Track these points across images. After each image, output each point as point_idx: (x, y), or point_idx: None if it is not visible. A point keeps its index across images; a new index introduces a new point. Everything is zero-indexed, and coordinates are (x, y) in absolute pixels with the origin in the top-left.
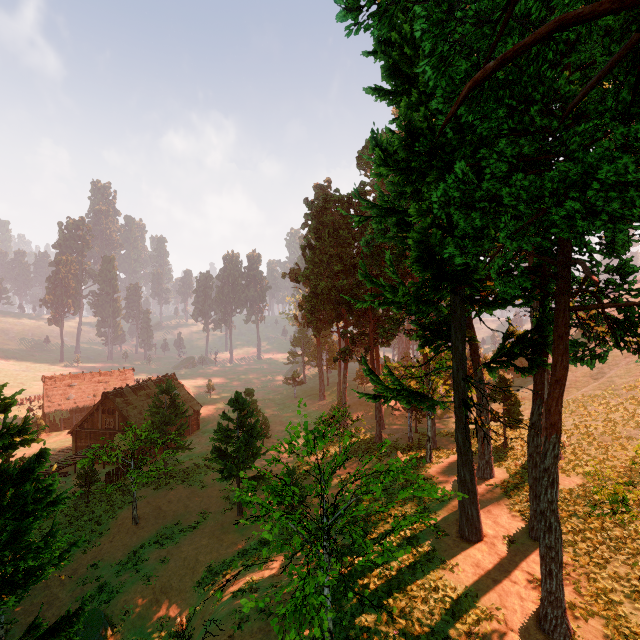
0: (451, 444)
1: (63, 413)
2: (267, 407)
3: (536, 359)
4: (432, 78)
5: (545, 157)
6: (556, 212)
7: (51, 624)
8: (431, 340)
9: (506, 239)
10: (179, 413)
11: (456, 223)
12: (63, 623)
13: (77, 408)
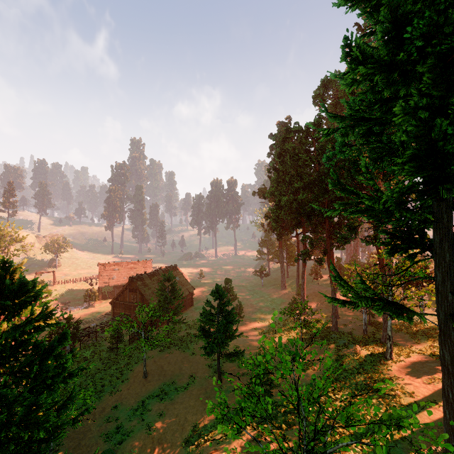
0: (407, 341)
1: (109, 288)
2: (241, 292)
3: None
4: None
5: None
6: None
7: (83, 452)
8: (402, 248)
9: None
10: (177, 296)
11: (451, 119)
12: None
13: (117, 285)
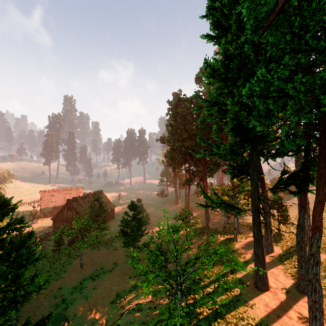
0: (247, 231)
1: (49, 209)
2: (148, 208)
3: (302, 187)
4: (246, 15)
5: (312, 66)
6: (324, 97)
7: (38, 318)
8: (238, 175)
9: (290, 115)
10: (103, 211)
11: (254, 108)
12: (41, 322)
13: (56, 206)
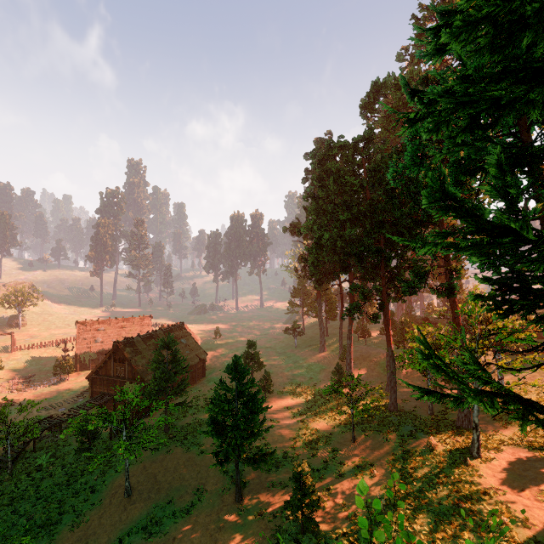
0: (490, 423)
1: (91, 354)
2: (269, 356)
3: None
4: None
5: None
6: None
7: None
8: (524, 305)
9: None
10: (180, 369)
11: None
12: None
13: (103, 350)
